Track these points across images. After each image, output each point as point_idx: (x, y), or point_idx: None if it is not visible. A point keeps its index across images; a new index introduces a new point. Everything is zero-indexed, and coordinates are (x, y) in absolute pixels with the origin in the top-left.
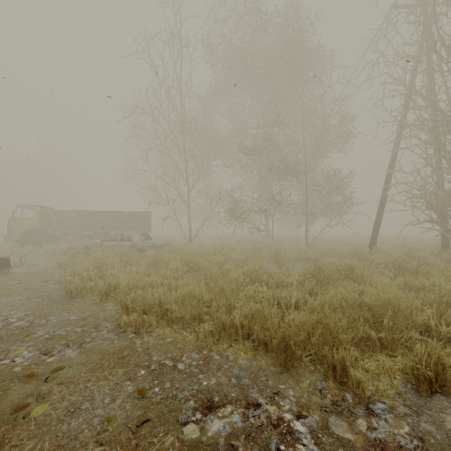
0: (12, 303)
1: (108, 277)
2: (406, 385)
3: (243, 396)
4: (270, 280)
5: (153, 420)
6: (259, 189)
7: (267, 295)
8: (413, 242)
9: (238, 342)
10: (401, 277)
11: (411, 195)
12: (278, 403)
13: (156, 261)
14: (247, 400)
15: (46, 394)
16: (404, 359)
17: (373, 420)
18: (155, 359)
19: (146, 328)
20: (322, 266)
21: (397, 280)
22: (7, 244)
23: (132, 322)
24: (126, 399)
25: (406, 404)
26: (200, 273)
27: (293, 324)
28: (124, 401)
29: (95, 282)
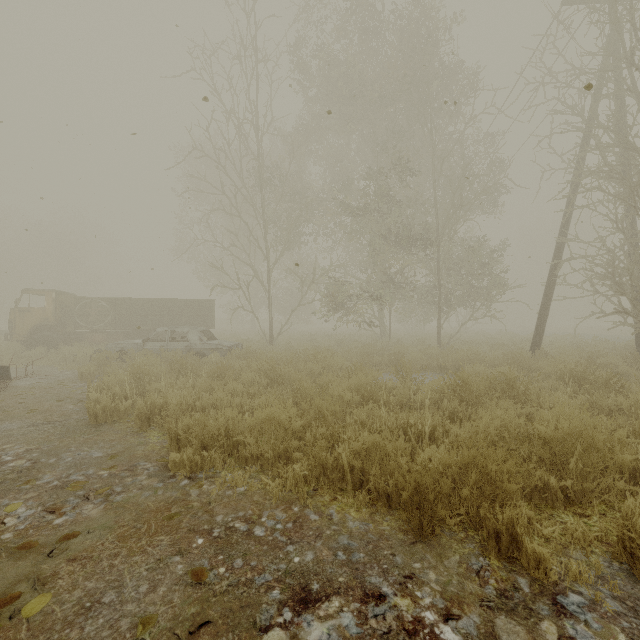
0: (8, 432)
1: (152, 393)
2: (612, 564)
3: (357, 581)
4: (391, 398)
5: (215, 622)
6: (371, 266)
7: (387, 421)
8: (593, 343)
9: (346, 493)
10: (586, 395)
11: (592, 275)
12: (413, 593)
13: (222, 370)
14: (364, 588)
15: (49, 577)
16: (602, 521)
17: (566, 623)
18: (219, 519)
19: (206, 471)
20: (468, 377)
21: (578, 399)
22: (8, 345)
23: (186, 462)
24: (173, 586)
25: (616, 595)
26: (286, 388)
27: (430, 466)
28: (170, 589)
29: (132, 402)
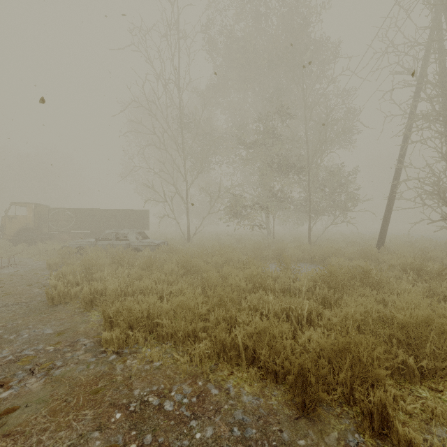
0: None
1: (98, 280)
2: None
3: None
4: (276, 285)
5: None
6: (260, 186)
7: (274, 306)
8: (421, 241)
9: (241, 368)
10: (427, 284)
11: (422, 192)
12: None
13: (150, 262)
14: None
15: None
16: None
17: None
18: (136, 393)
19: (131, 347)
20: (335, 270)
21: (418, 286)
22: None
23: (114, 340)
24: None
25: None
26: (197, 276)
27: (310, 348)
28: None
29: (82, 287)
